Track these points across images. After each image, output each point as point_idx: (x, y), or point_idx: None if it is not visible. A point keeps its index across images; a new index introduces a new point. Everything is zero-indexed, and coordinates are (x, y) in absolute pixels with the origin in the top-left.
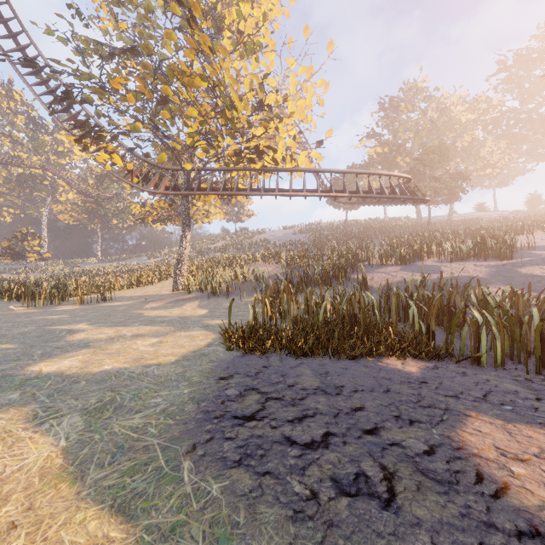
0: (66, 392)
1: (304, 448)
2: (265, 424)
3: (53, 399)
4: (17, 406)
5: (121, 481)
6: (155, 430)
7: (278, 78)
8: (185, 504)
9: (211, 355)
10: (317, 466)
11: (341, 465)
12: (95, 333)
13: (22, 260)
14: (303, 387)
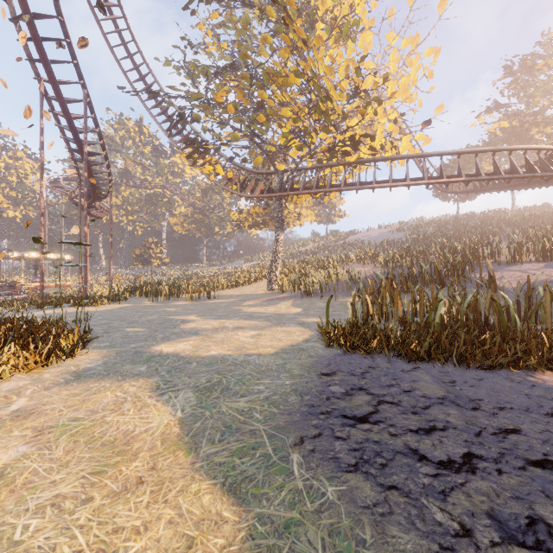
0: (181, 370)
1: (439, 467)
2: (381, 429)
3: (171, 375)
4: (144, 377)
5: (230, 460)
6: (260, 416)
7: (377, 58)
8: (297, 501)
9: (310, 350)
10: (462, 493)
11: (500, 500)
12: (203, 323)
13: (149, 264)
14: (424, 395)
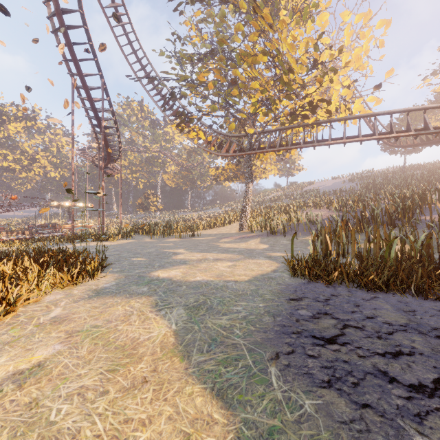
0: (174, 291)
1: (410, 390)
2: (349, 350)
3: (166, 295)
4: (146, 296)
5: (217, 369)
6: (240, 332)
7: (333, 34)
8: (278, 410)
9: (278, 279)
10: (439, 418)
11: None
12: (189, 255)
13: (148, 210)
14: (386, 321)
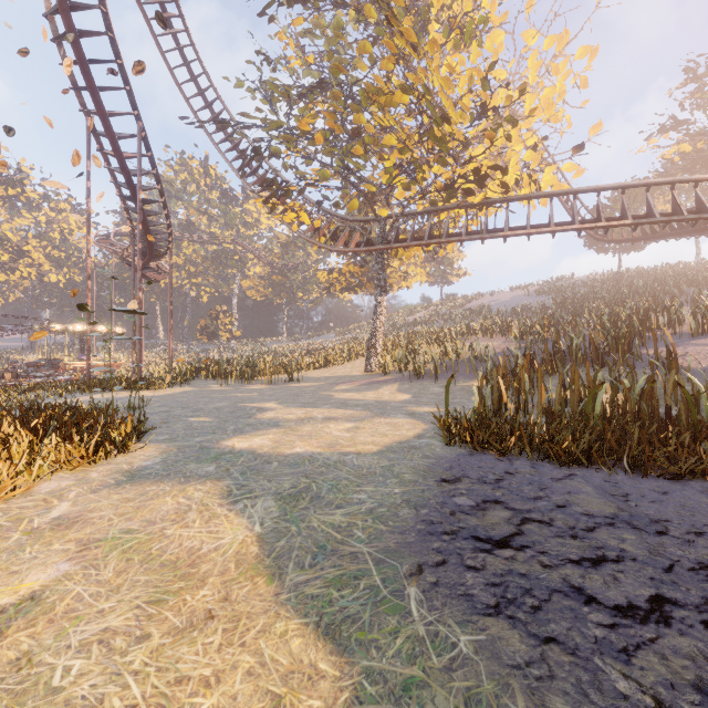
0: (259, 471)
1: (616, 613)
2: (529, 557)
3: (246, 477)
4: (213, 479)
5: (326, 593)
6: (362, 534)
7: (511, 64)
8: (419, 652)
9: (424, 449)
10: (654, 653)
11: None
12: (284, 413)
13: (216, 339)
14: (585, 512)
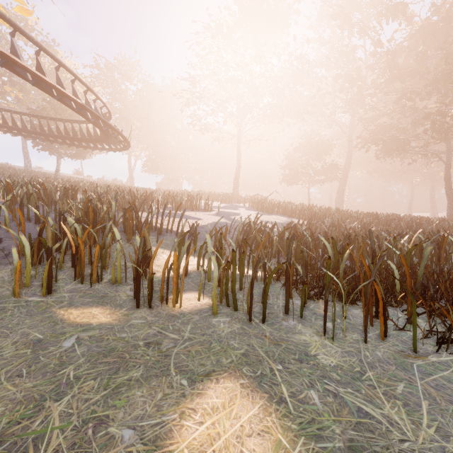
0: None
1: None
2: None
3: None
4: None
5: None
6: None
7: None
8: None
9: None
10: None
11: None
12: None
13: None
14: None
